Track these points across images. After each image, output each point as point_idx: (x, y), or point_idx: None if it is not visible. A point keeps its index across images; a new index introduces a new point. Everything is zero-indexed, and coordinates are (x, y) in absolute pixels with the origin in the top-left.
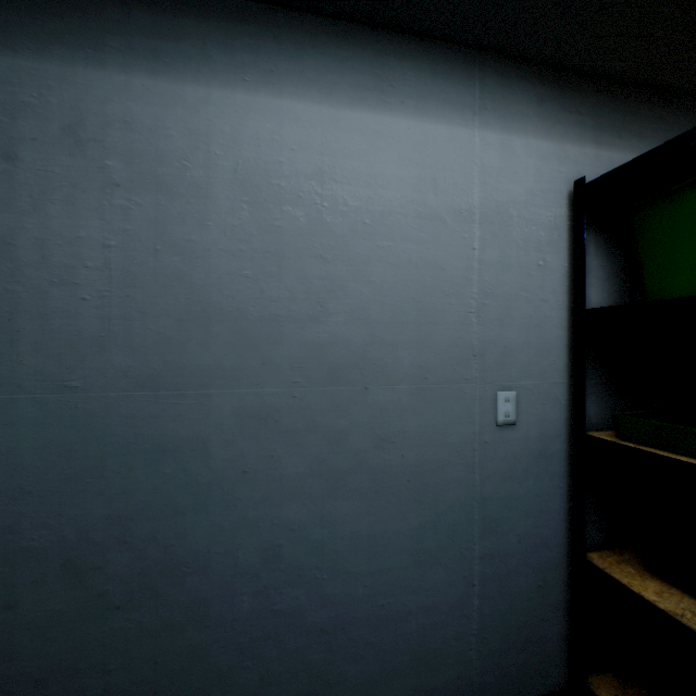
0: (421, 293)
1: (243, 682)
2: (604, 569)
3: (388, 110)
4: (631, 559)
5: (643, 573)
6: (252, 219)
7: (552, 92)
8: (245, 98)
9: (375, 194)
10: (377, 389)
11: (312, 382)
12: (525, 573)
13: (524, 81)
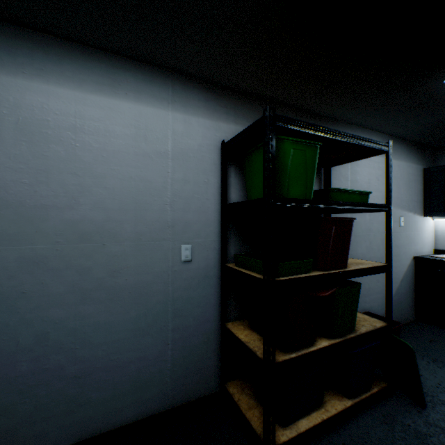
0: (138, 194)
1: (22, 411)
2: (230, 328)
3: (118, 97)
4: (246, 323)
5: (246, 328)
6: (29, 150)
7: (213, 96)
8: (24, 82)
9: (110, 141)
10: (111, 245)
11: (69, 241)
12: (198, 336)
13: (197, 89)
